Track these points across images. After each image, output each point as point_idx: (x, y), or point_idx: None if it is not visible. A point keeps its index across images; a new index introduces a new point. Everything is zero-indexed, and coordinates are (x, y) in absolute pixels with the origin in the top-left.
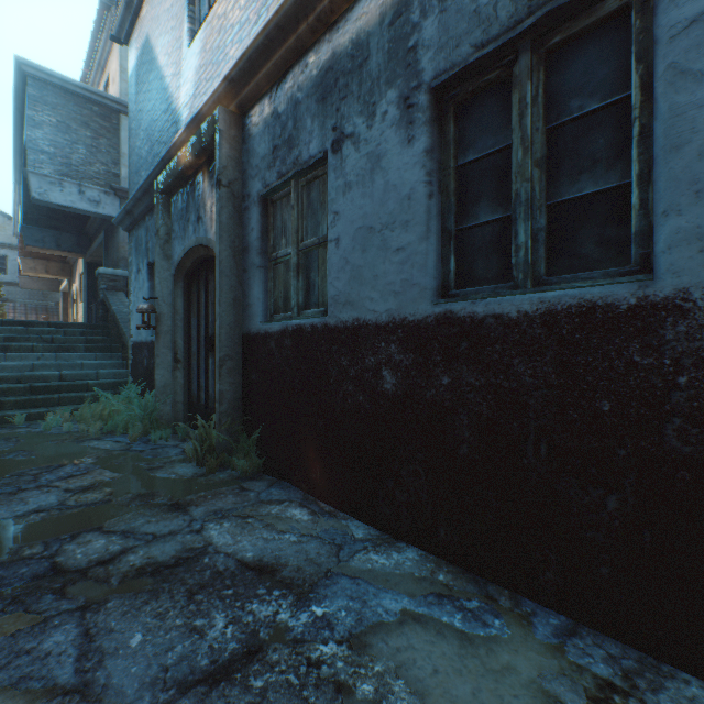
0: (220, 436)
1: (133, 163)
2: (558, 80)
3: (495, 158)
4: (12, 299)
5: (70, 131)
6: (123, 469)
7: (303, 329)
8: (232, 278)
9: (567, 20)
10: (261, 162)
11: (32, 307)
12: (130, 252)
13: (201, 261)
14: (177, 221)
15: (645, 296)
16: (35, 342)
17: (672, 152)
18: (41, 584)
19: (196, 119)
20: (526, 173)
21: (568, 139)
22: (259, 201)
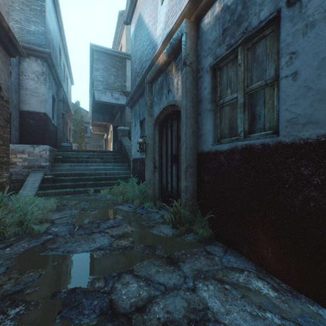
0: (185, 212)
1: (133, 76)
2: None
3: None
4: (89, 143)
5: (108, 70)
6: (135, 225)
7: (252, 147)
8: (191, 120)
9: None
10: (212, 44)
11: (95, 145)
12: (131, 117)
13: (168, 114)
14: (156, 96)
15: None
16: (96, 159)
17: None
18: (105, 322)
19: (168, 35)
20: None
21: None
22: (209, 70)
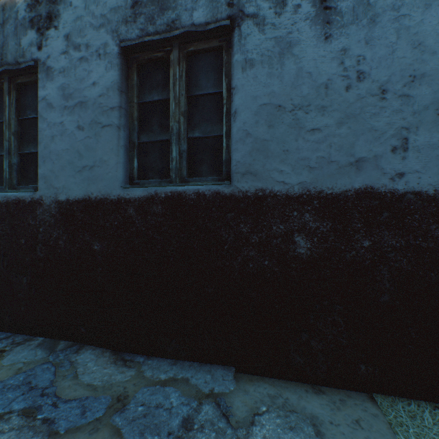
0: None
1: None
2: (24, 99)
3: (3, 125)
4: None
5: None
6: None
7: None
8: None
9: (21, 75)
10: None
11: None
12: None
13: None
14: None
15: (33, 198)
16: None
17: (39, 144)
18: None
19: None
20: (7, 137)
21: (27, 126)
22: None
